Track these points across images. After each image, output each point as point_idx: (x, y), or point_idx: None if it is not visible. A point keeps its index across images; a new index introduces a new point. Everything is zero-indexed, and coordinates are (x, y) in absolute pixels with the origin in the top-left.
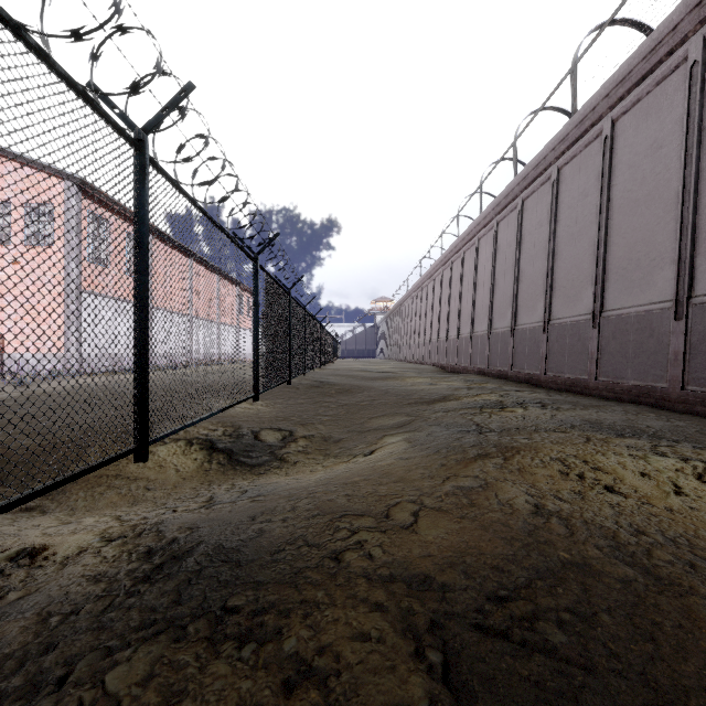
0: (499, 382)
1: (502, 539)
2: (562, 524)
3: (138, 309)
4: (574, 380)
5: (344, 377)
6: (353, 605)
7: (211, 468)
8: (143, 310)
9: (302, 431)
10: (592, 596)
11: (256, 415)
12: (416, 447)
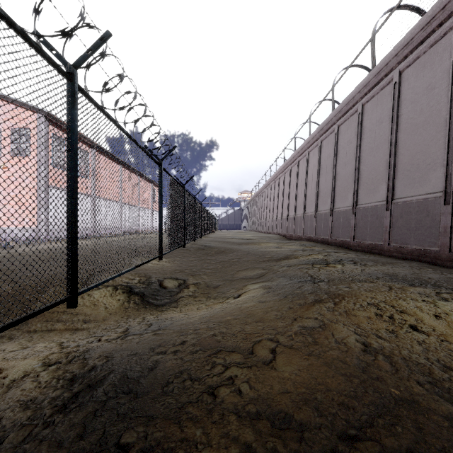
0: (322, 246)
1: (343, 376)
2: (387, 361)
3: (69, 196)
4: (373, 245)
5: (221, 243)
6: (226, 445)
7: (129, 306)
8: (73, 197)
9: (192, 280)
10: (427, 434)
11: (161, 268)
12: (270, 293)
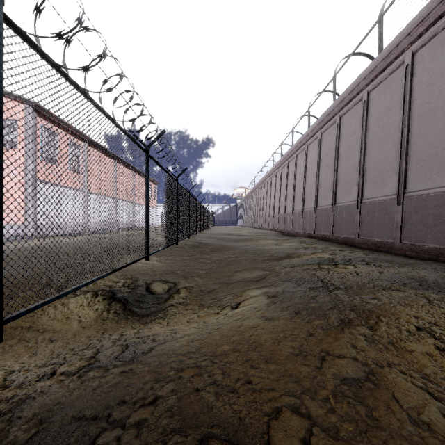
0: (324, 243)
1: None
2: None
3: None
4: (382, 242)
5: (216, 239)
6: None
7: (108, 316)
8: None
9: (184, 283)
10: None
11: (151, 269)
12: (277, 305)
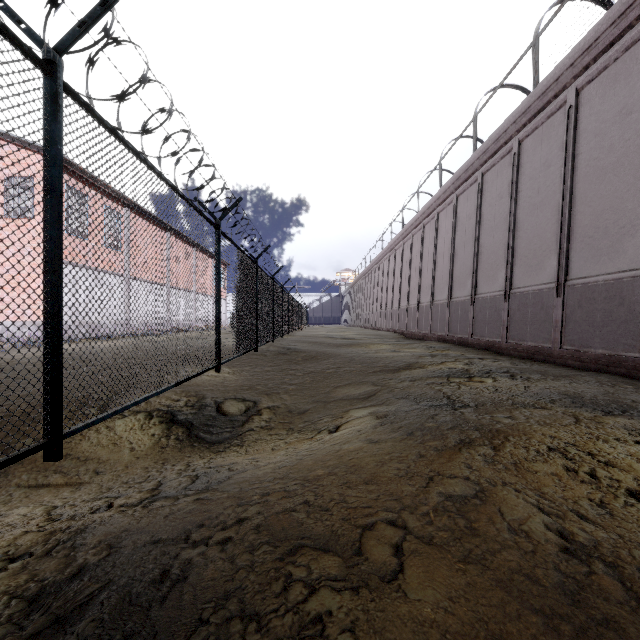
0: (460, 349)
1: (538, 616)
2: (614, 577)
3: (48, 271)
4: (537, 347)
5: (311, 344)
6: None
7: (168, 443)
8: (55, 272)
9: (267, 401)
10: None
11: (222, 383)
12: (386, 426)
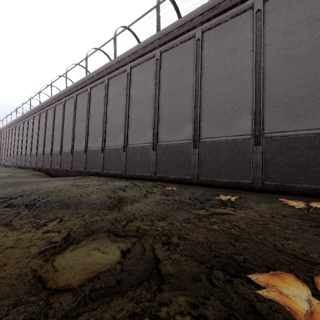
0: (14, 168)
1: None
2: None
3: None
4: (28, 166)
5: None
6: None
7: None
8: None
9: None
10: None
11: None
12: None
